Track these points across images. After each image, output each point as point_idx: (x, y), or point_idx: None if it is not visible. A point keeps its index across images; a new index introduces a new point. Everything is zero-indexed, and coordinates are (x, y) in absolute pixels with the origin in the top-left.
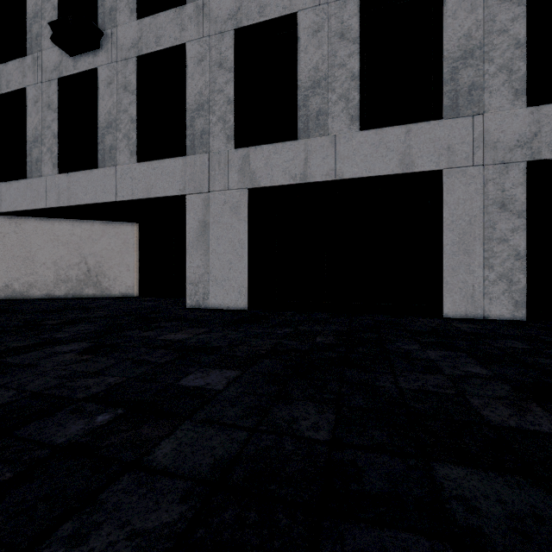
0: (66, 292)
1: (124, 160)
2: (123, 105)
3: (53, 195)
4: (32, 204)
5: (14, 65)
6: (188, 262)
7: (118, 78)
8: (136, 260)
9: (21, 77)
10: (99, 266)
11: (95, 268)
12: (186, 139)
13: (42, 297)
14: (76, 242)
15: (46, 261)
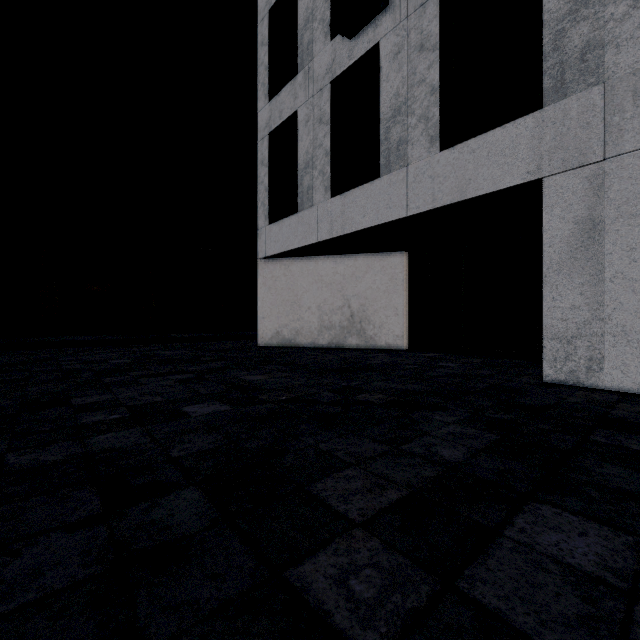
0: (329, 341)
1: (419, 154)
2: (418, 74)
3: (324, 225)
4: (303, 241)
5: (286, 92)
6: (547, 300)
7: (410, 40)
8: (405, 300)
9: (293, 100)
10: (363, 309)
11: (358, 313)
12: (543, 77)
13: (307, 345)
14: (339, 282)
15: (310, 305)
